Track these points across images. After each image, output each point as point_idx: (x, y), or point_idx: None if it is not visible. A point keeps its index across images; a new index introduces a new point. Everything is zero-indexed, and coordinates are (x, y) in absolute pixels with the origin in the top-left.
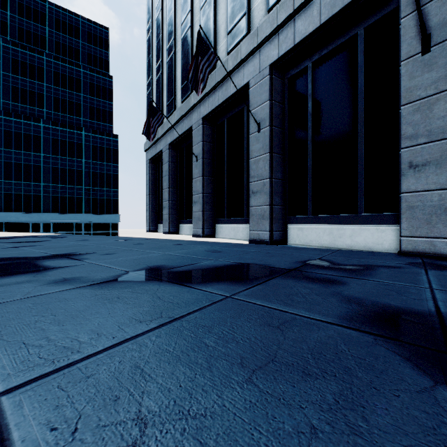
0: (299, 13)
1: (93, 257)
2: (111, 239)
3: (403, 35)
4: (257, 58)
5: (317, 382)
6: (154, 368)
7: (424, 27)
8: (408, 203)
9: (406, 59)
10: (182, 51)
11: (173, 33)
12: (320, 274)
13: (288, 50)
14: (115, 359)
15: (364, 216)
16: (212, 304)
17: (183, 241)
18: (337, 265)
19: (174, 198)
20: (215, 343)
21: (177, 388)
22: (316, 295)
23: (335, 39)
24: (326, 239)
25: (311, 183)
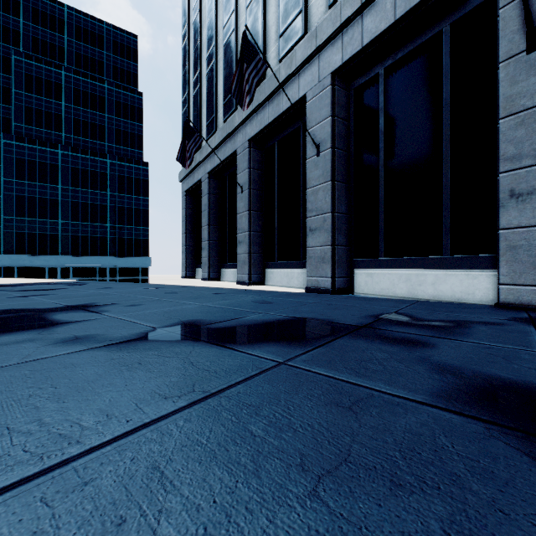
0: (369, 7)
1: (114, 309)
2: (139, 287)
3: (502, 29)
4: (316, 65)
5: (413, 499)
6: (178, 470)
7: (531, 18)
8: (508, 242)
9: (506, 59)
10: (225, 59)
11: (214, 38)
12: (398, 332)
13: (355, 54)
14: (126, 455)
15: (450, 258)
16: (261, 373)
17: (225, 289)
18: (419, 320)
19: (215, 238)
20: (264, 431)
21: (210, 505)
22: (397, 362)
23: (413, 38)
24: (402, 288)
25: (383, 218)
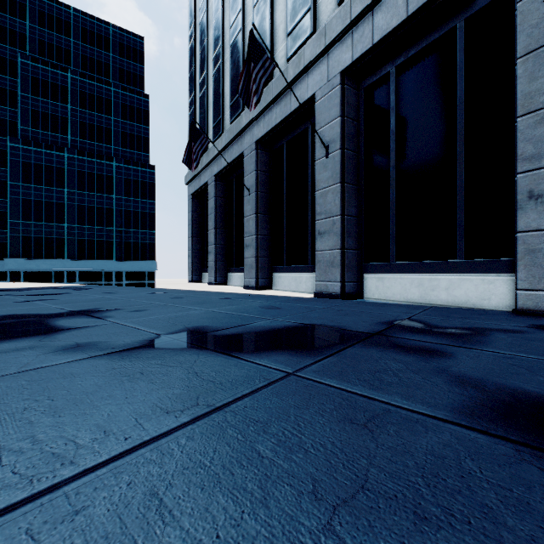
0: (380, 4)
1: (118, 314)
2: (144, 292)
3: (520, 23)
4: (325, 64)
5: (441, 536)
6: (178, 498)
7: None
8: (527, 246)
9: (524, 54)
10: (231, 60)
11: (220, 38)
12: (413, 340)
13: (365, 52)
14: (123, 478)
15: (465, 262)
16: (269, 384)
17: (232, 294)
18: (434, 327)
19: (221, 241)
20: (273, 452)
21: (212, 541)
22: (413, 373)
23: (426, 35)
24: (414, 293)
25: (395, 220)
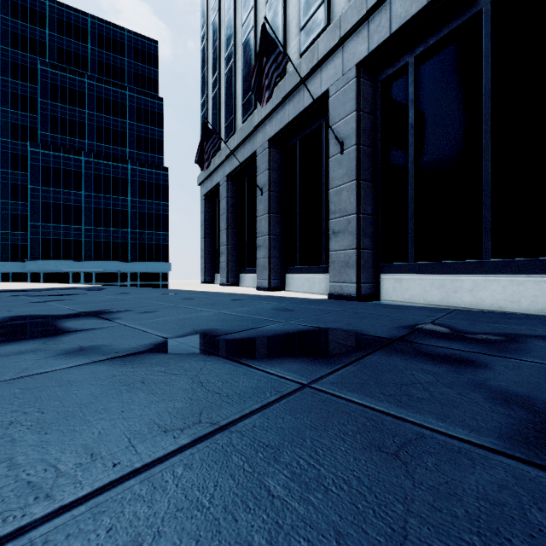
0: None
1: (127, 316)
2: (156, 293)
3: None
4: (339, 57)
5: None
6: None
7: None
8: None
9: None
10: (243, 58)
11: (232, 37)
12: (440, 347)
13: (382, 42)
14: (102, 521)
15: (491, 262)
16: (281, 398)
17: (244, 295)
18: (462, 332)
19: (233, 242)
20: (286, 489)
21: None
22: (446, 387)
23: (448, 22)
24: (435, 295)
25: (414, 219)
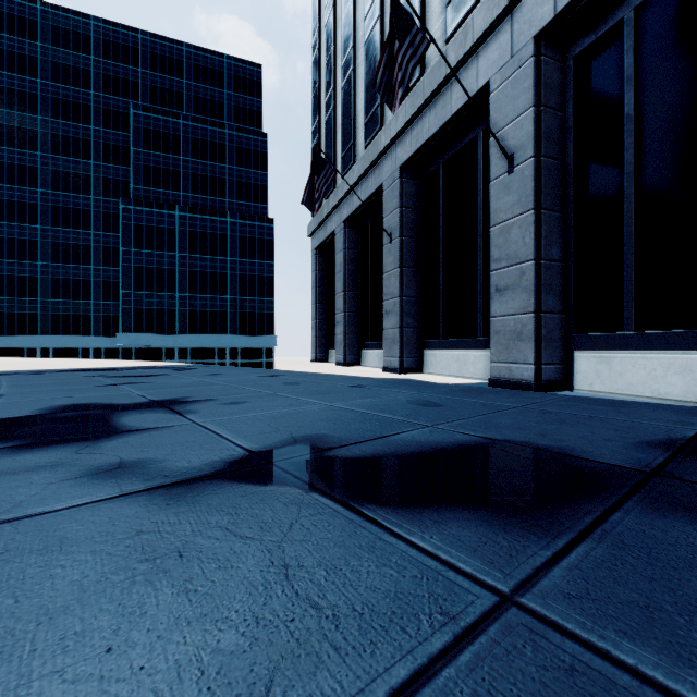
0: None
1: (206, 408)
2: (253, 374)
3: None
4: (506, 31)
5: None
6: None
7: None
8: None
9: None
10: (366, 62)
11: (351, 37)
12: None
13: None
14: None
15: None
16: (457, 645)
17: (366, 379)
18: None
19: (353, 308)
20: None
21: None
22: None
23: None
24: (673, 384)
25: (633, 263)
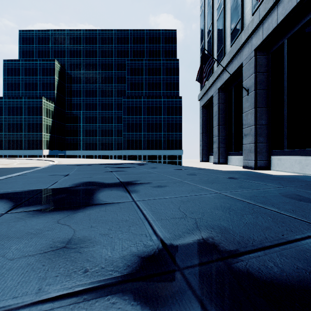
0: None
1: (143, 189)
2: (171, 168)
3: None
4: None
5: None
6: None
7: None
8: None
9: None
10: None
11: None
12: None
13: None
14: None
15: None
16: None
17: (236, 173)
18: None
19: (223, 134)
20: None
21: None
22: None
23: None
24: None
25: None
